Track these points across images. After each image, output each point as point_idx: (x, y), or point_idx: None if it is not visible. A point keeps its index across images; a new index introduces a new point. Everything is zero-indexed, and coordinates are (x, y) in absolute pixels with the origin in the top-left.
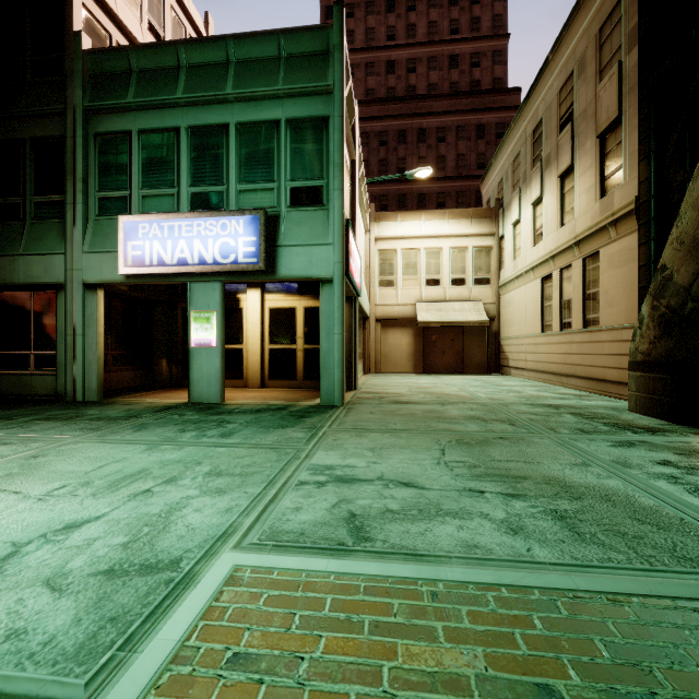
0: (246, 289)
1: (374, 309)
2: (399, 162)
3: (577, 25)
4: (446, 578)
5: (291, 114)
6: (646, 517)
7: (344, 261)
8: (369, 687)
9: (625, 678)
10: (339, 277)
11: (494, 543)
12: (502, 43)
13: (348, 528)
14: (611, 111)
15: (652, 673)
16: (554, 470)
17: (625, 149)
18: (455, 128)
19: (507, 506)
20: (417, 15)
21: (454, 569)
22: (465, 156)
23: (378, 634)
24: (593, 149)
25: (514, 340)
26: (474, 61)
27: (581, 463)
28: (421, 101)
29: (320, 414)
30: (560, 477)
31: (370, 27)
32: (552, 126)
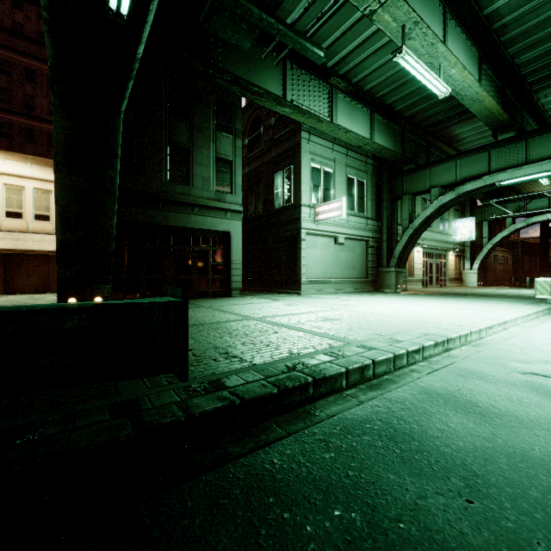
0: None
1: None
2: (26, 97)
3: None
4: None
5: None
6: None
7: None
8: None
9: None
10: None
11: None
12: None
13: None
14: None
15: None
16: None
17: None
18: None
19: None
20: None
21: None
22: None
23: None
24: None
25: None
26: None
27: None
28: None
29: None
30: None
31: None
32: None
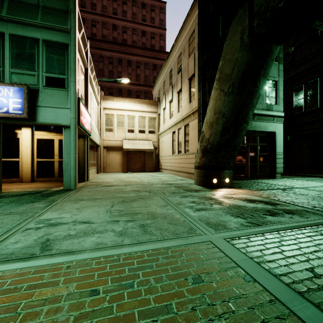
0: (21, 128)
1: (102, 142)
2: (118, 73)
3: (182, 34)
4: (79, 259)
5: (46, 37)
6: (173, 222)
7: (77, 117)
8: (9, 313)
9: (128, 279)
10: (73, 125)
11: (110, 241)
12: (163, 32)
13: (42, 246)
14: (192, 71)
15: (138, 274)
16: (153, 209)
17: (196, 86)
18: (144, 63)
19: (125, 225)
20: (127, 7)
21: (85, 254)
22: (148, 77)
23: (28, 289)
24: (187, 84)
25: (164, 157)
26: (152, 36)
27: (165, 205)
28: (129, 47)
29: (60, 194)
30: (154, 211)
31: (104, 5)
32: (175, 71)
